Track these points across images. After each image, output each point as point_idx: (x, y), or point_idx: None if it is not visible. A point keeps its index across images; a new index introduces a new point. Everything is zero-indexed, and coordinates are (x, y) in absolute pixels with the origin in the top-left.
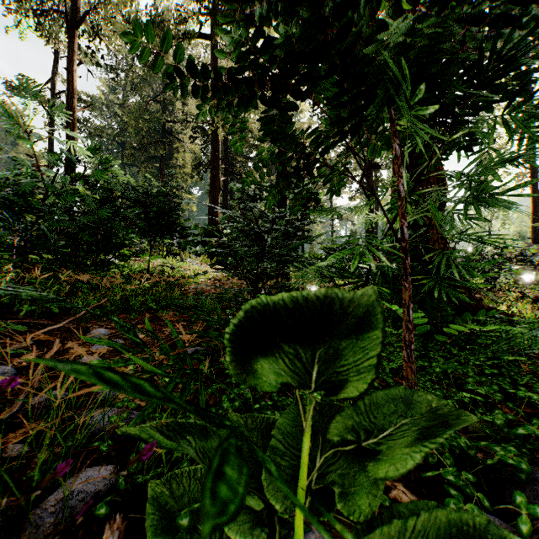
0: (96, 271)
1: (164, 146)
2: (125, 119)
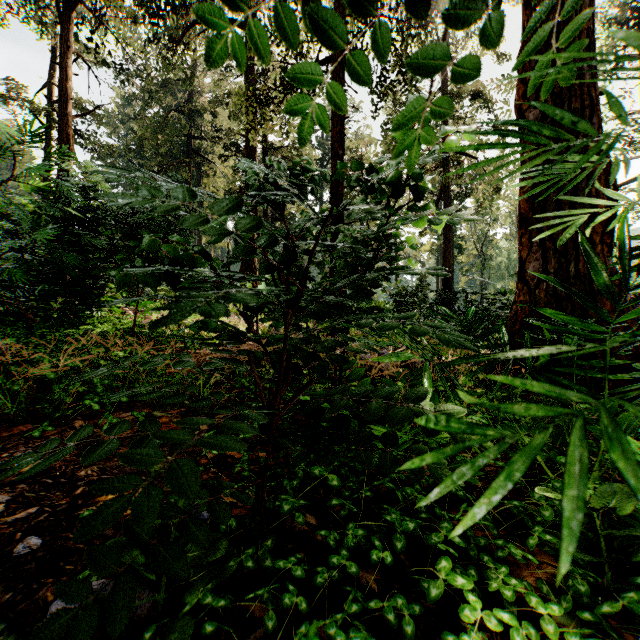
0: (50, 330)
1: (189, 167)
2: (141, 133)
